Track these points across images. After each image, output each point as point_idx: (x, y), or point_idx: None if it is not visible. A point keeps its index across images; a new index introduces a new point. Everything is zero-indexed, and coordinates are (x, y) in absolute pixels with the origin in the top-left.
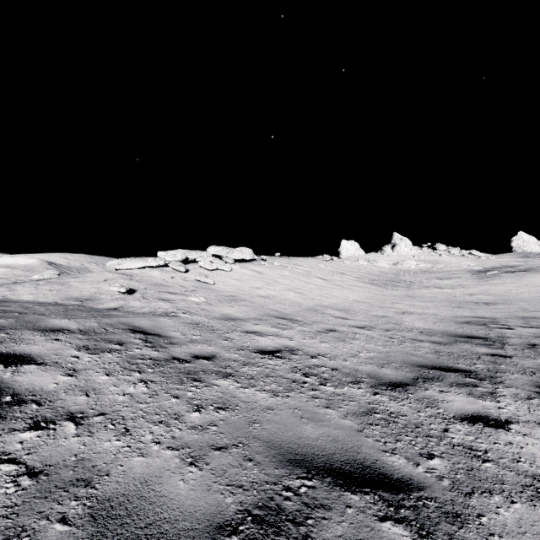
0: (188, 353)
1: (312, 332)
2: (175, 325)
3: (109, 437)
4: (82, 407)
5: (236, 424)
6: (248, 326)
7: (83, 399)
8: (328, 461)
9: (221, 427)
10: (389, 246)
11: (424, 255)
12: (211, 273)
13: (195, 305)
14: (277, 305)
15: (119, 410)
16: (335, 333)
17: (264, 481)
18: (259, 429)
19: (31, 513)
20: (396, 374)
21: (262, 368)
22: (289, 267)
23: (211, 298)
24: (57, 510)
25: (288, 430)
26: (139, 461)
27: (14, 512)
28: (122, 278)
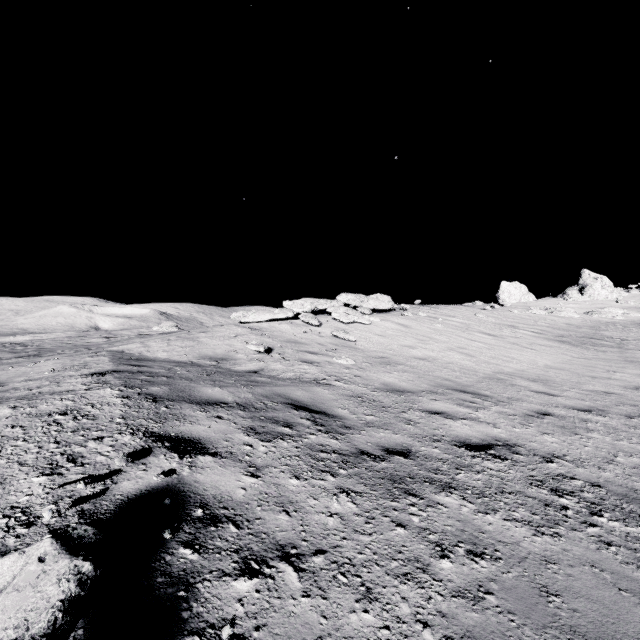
0: (375, 445)
1: (519, 416)
2: (336, 398)
3: (349, 602)
4: (290, 536)
5: (521, 594)
6: (426, 403)
7: (284, 520)
8: None
9: (501, 597)
10: (575, 289)
11: (635, 300)
12: (348, 327)
13: (345, 370)
14: (444, 372)
15: (338, 545)
16: (553, 419)
17: None
18: (568, 611)
19: None
20: None
21: (485, 475)
22: (440, 318)
23: (359, 360)
24: None
25: (621, 620)
26: None
27: None
28: (253, 334)
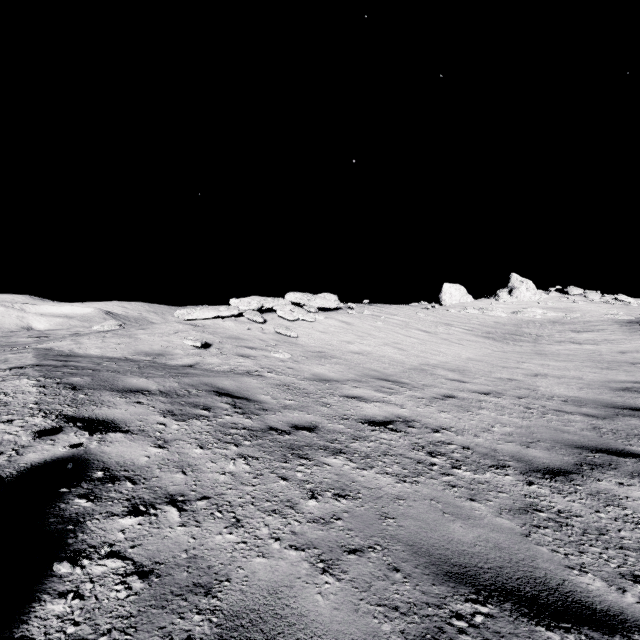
0: (285, 423)
1: (426, 399)
2: (263, 386)
3: (219, 529)
4: (181, 488)
5: (365, 518)
6: (347, 390)
7: (180, 477)
8: (498, 577)
9: (347, 521)
10: (505, 291)
11: (553, 301)
12: (292, 324)
13: (280, 363)
14: (375, 364)
15: (223, 493)
16: (455, 400)
17: (423, 602)
18: (395, 527)
19: (151, 628)
20: (550, 457)
21: (376, 443)
22: (383, 316)
23: (296, 354)
24: (180, 625)
25: (433, 530)
26: (261, 563)
27: (131, 625)
28: (194, 330)
